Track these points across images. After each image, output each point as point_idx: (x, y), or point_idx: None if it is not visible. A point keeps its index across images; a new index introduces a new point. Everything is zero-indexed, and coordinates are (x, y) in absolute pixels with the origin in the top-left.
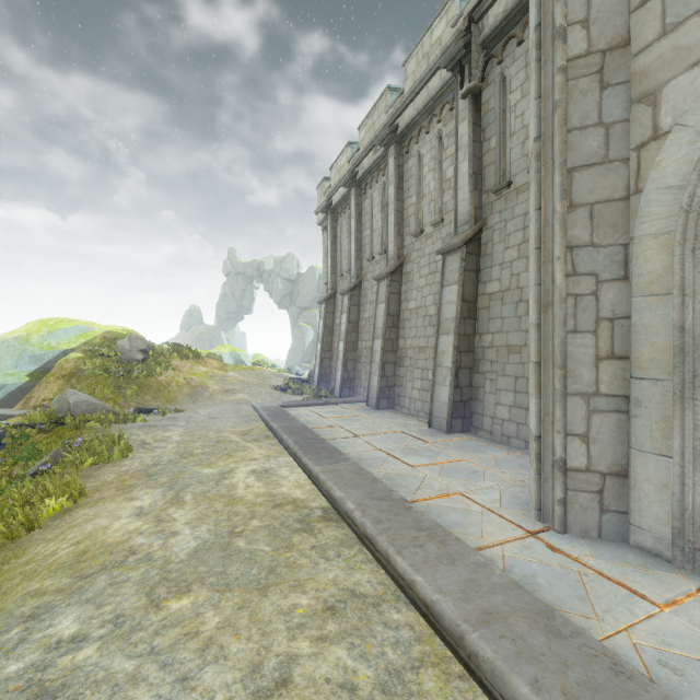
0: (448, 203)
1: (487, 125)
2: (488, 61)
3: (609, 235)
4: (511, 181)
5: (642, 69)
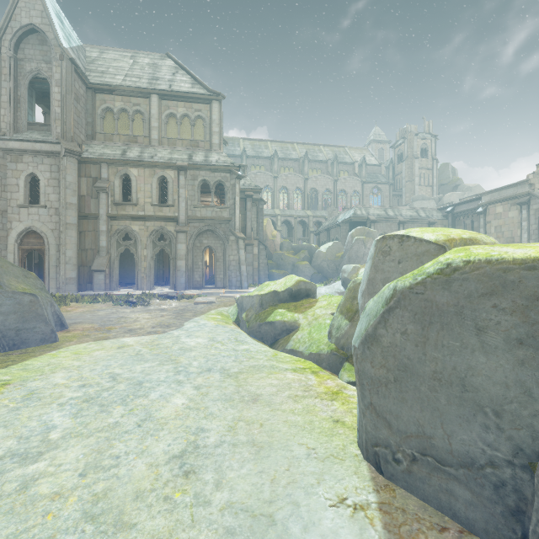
0: None
1: None
2: None
3: (4, 242)
4: None
5: (9, 217)
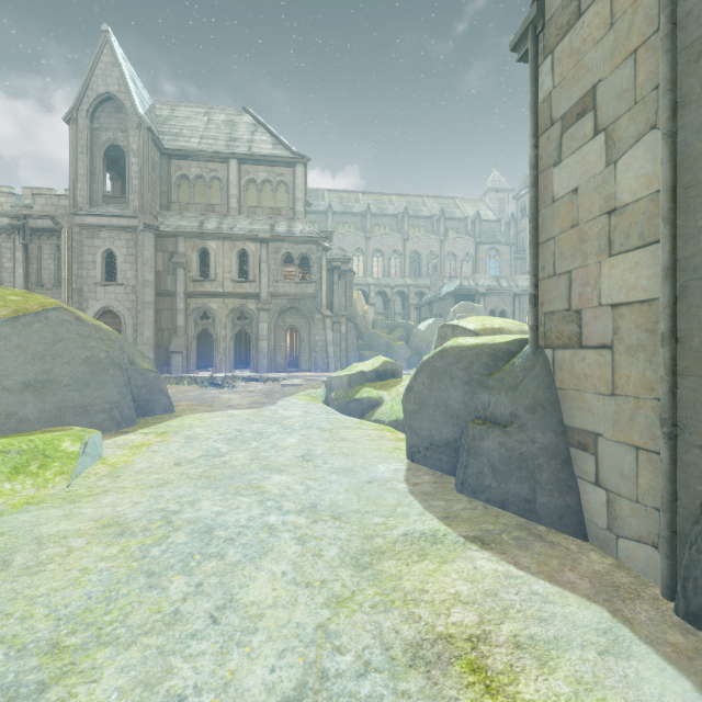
0: (7, 278)
1: (32, 258)
2: (33, 235)
3: None
4: (45, 285)
5: (86, 295)
